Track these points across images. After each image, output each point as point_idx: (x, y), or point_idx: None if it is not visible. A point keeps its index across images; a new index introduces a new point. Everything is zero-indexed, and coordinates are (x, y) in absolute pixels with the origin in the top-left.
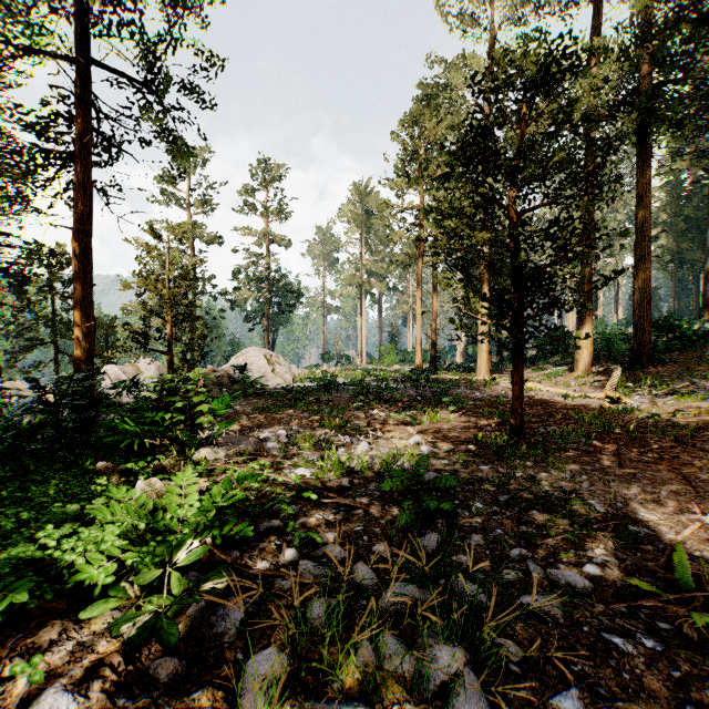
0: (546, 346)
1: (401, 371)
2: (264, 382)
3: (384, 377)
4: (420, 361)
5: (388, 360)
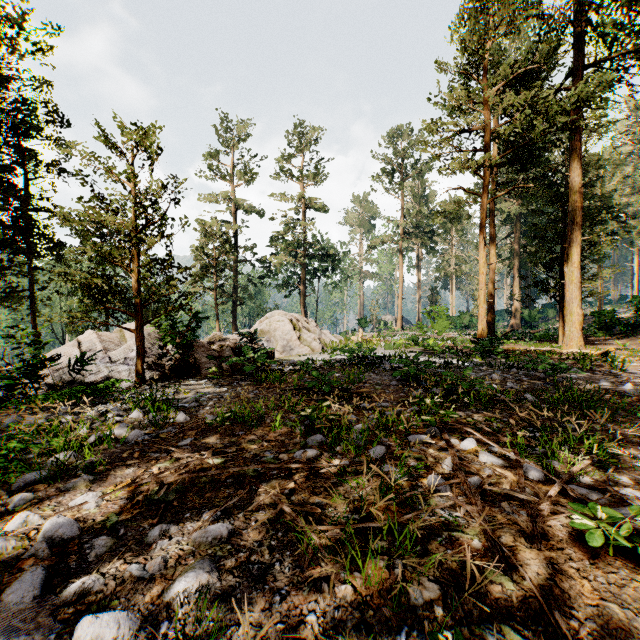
0: None
1: (457, 340)
2: (288, 351)
3: (439, 348)
4: (484, 327)
5: (439, 326)
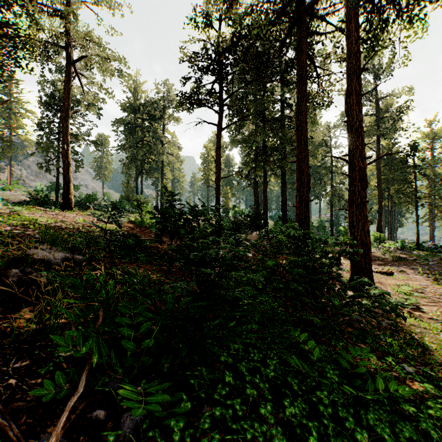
0: None
1: None
2: None
3: None
4: None
5: None
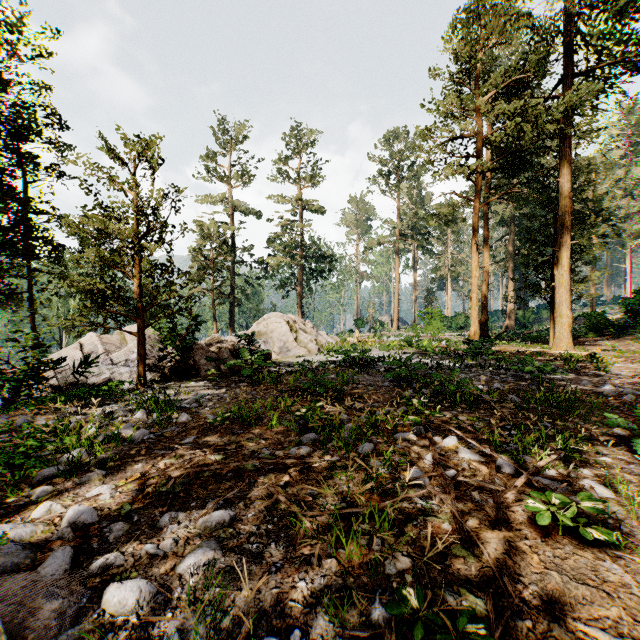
0: (637, 309)
1: (450, 341)
2: (285, 352)
3: (432, 350)
4: (476, 329)
5: (432, 327)
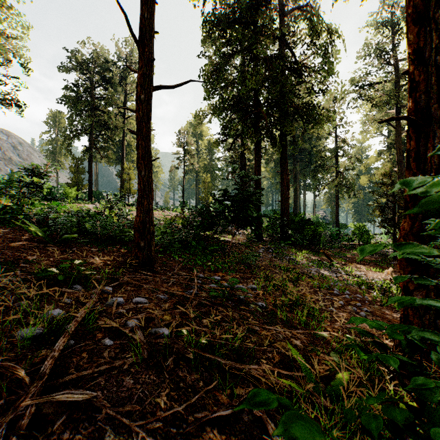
0: None
1: None
2: None
3: None
4: None
5: None
